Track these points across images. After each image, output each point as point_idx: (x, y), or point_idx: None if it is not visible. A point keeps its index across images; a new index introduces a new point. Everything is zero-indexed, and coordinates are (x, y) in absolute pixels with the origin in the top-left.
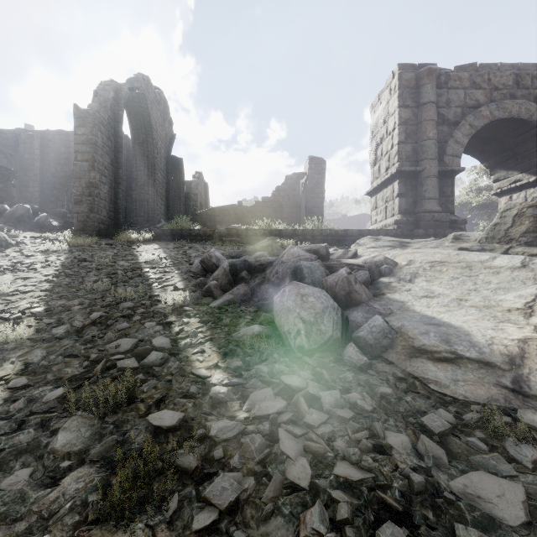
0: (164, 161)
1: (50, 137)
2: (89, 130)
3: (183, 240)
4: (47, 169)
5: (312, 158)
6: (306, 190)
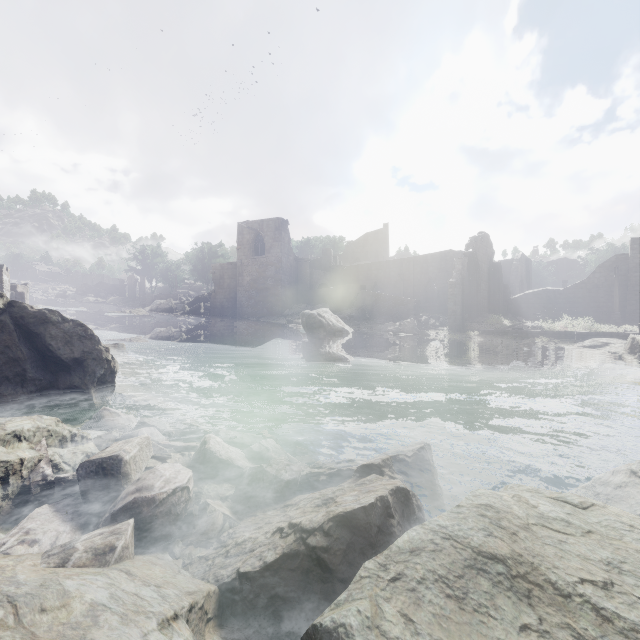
0: (486, 275)
1: (418, 259)
2: (453, 289)
3: (493, 335)
4: (416, 278)
5: (634, 239)
6: (627, 269)
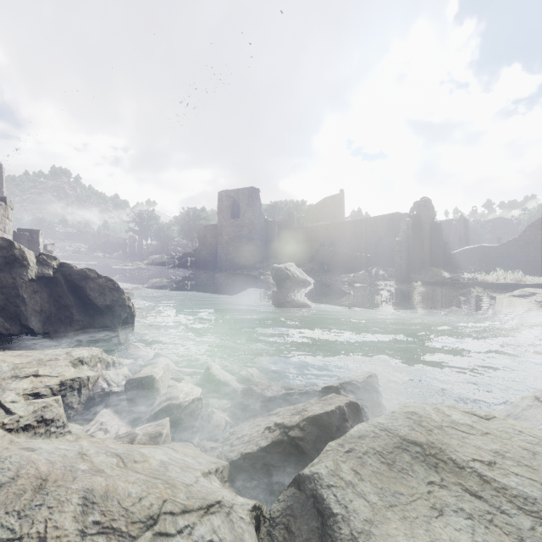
0: (428, 233)
1: (369, 220)
2: (399, 247)
3: (434, 285)
4: (367, 236)
5: None
6: None
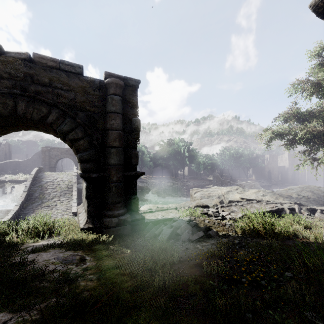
0: None
1: None
2: None
3: None
4: None
5: (46, 146)
6: None
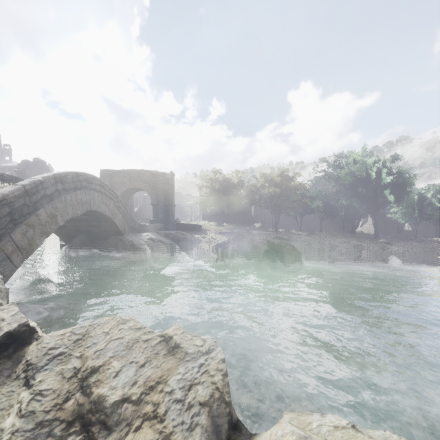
0: None
1: None
2: None
3: None
4: None
5: None
6: None
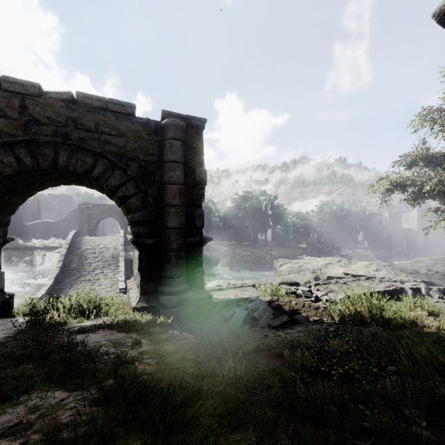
0: None
1: None
2: None
3: (11, 250)
4: None
5: (84, 202)
6: None
